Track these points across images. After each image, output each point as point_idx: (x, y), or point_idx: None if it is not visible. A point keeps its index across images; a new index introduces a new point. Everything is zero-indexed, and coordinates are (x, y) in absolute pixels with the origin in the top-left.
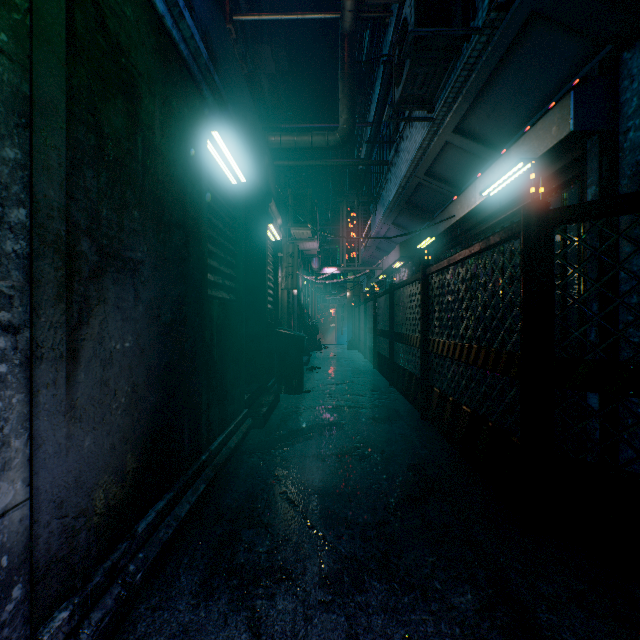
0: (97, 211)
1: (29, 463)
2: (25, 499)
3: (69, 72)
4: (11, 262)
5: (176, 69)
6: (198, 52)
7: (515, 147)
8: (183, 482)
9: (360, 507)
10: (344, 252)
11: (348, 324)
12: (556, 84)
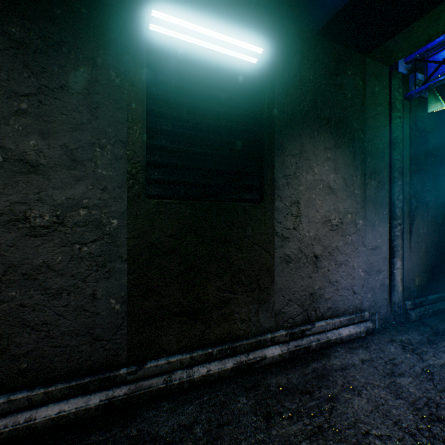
0: (415, 189)
1: (402, 258)
2: (401, 266)
3: (409, 153)
4: (399, 209)
5: (443, 114)
6: None
7: None
8: None
9: None
10: None
11: None
12: None
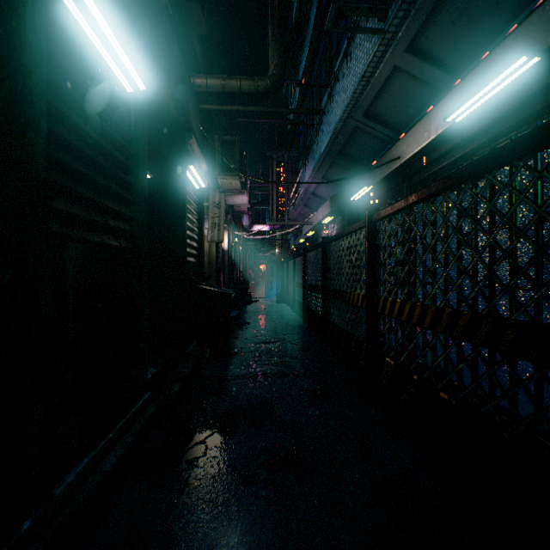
0: None
1: None
2: None
3: None
4: None
5: None
6: None
7: (500, 50)
8: None
9: None
10: (274, 206)
11: (277, 279)
12: None
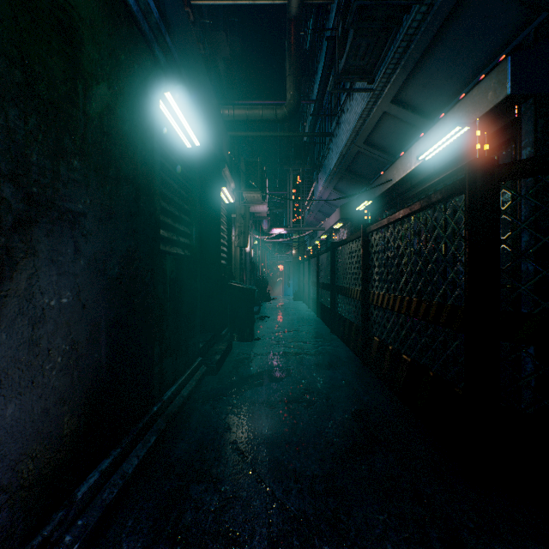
0: (24, 155)
1: None
2: None
3: None
4: None
5: (125, 23)
6: (148, 10)
7: (450, 114)
8: (132, 436)
9: (308, 458)
10: (290, 214)
11: (294, 278)
12: (490, 54)
